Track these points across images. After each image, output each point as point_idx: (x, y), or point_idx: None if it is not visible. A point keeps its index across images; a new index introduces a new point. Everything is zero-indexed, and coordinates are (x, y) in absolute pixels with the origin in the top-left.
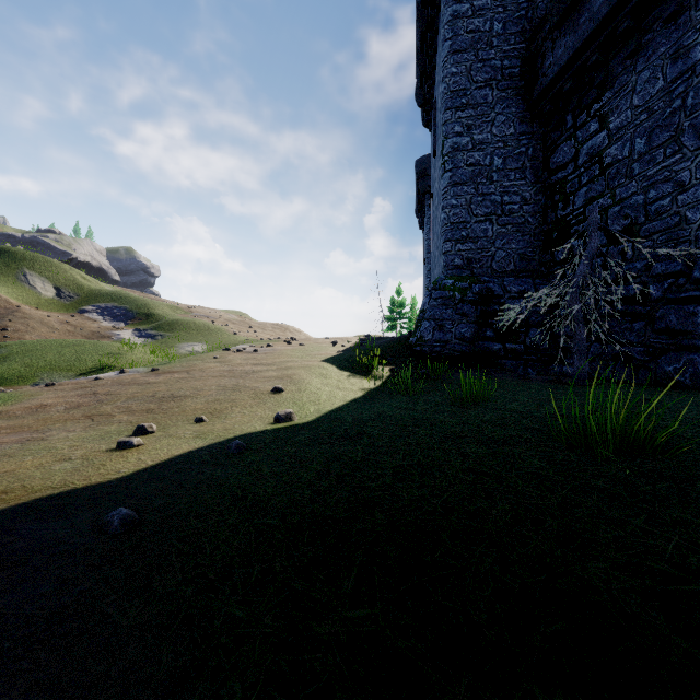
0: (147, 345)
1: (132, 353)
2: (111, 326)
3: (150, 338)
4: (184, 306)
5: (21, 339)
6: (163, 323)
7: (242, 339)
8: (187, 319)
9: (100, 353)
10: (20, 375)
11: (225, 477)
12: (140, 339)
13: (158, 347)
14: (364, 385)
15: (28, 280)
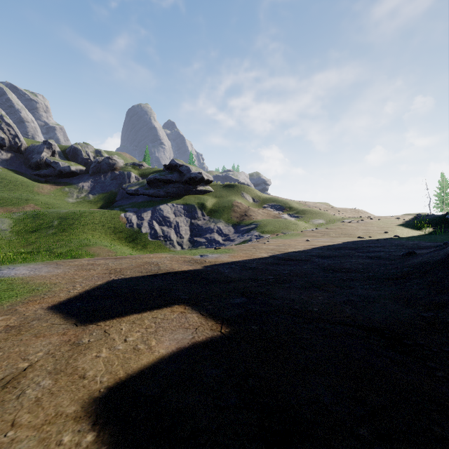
0: (297, 220)
1: (300, 224)
2: (277, 213)
3: (296, 218)
4: (302, 202)
5: (257, 219)
6: (299, 211)
7: (339, 217)
8: (308, 209)
9: (290, 223)
10: (275, 230)
11: (395, 239)
12: (292, 218)
13: (303, 221)
14: (420, 233)
15: (244, 196)
